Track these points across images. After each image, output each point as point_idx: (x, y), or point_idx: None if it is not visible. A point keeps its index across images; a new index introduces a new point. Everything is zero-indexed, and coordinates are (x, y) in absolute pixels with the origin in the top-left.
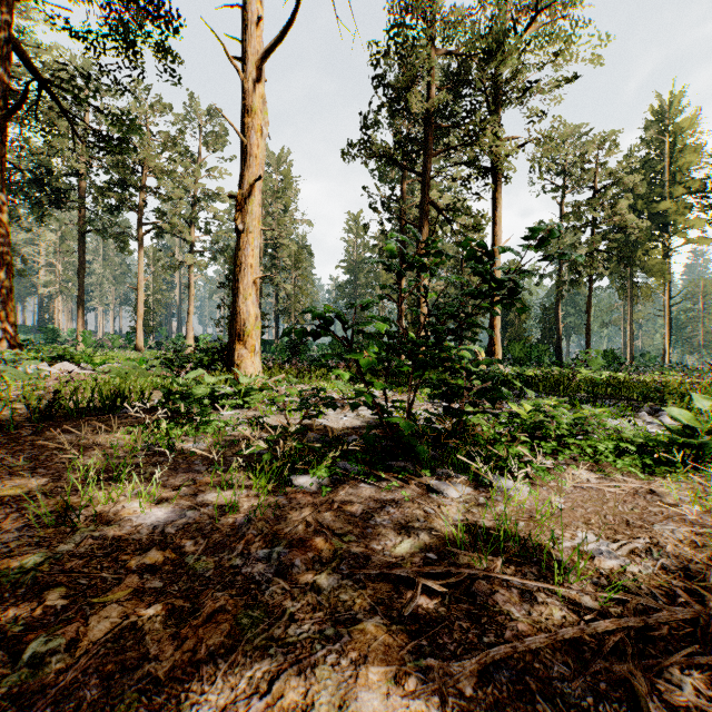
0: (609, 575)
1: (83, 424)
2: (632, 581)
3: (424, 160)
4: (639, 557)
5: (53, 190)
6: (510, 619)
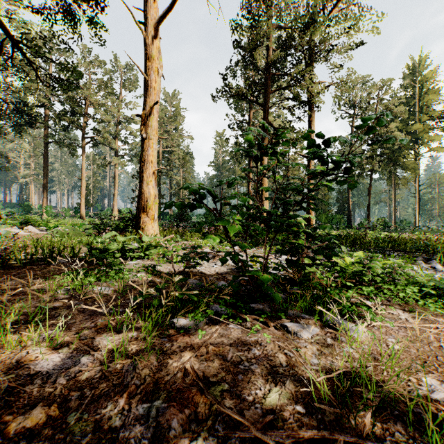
0: None
1: (26, 272)
2: None
3: (265, 96)
4: None
5: (27, 116)
6: None
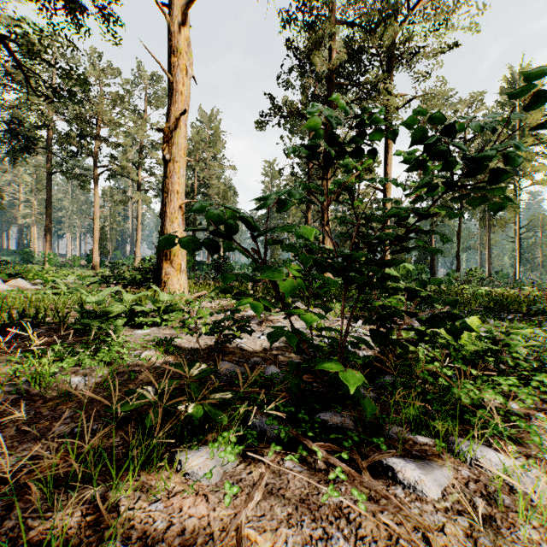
0: None
1: None
2: None
3: None
4: None
5: (24, 138)
6: None
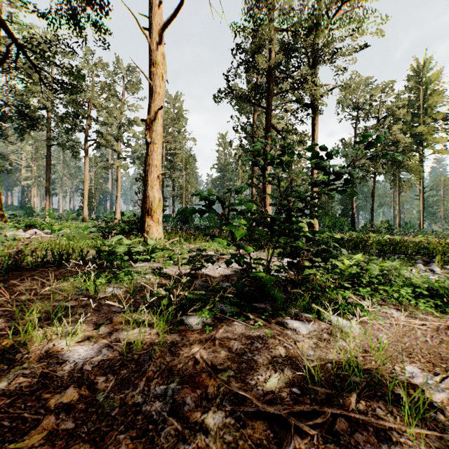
0: (442, 409)
1: (38, 274)
2: None
3: (268, 99)
4: None
5: (30, 118)
6: None
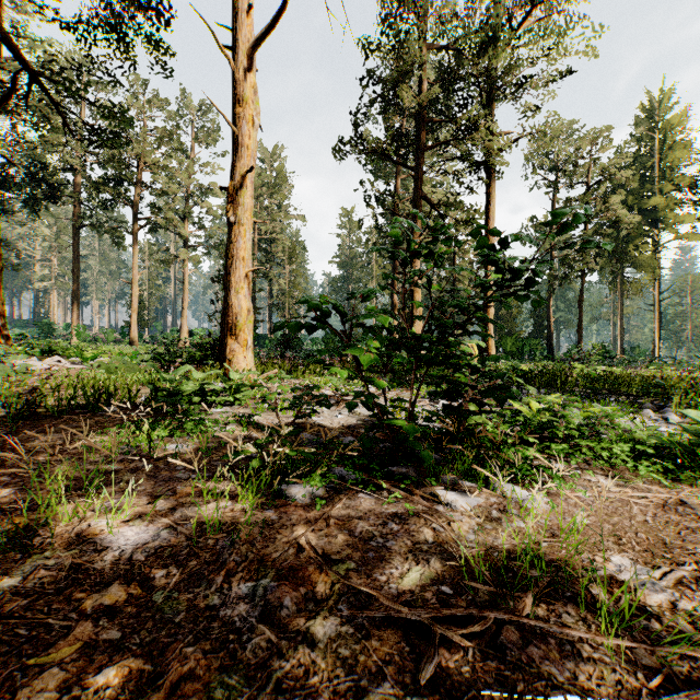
0: (659, 616)
1: (63, 423)
2: (689, 624)
3: (417, 155)
4: (688, 590)
5: (47, 185)
6: (552, 684)
